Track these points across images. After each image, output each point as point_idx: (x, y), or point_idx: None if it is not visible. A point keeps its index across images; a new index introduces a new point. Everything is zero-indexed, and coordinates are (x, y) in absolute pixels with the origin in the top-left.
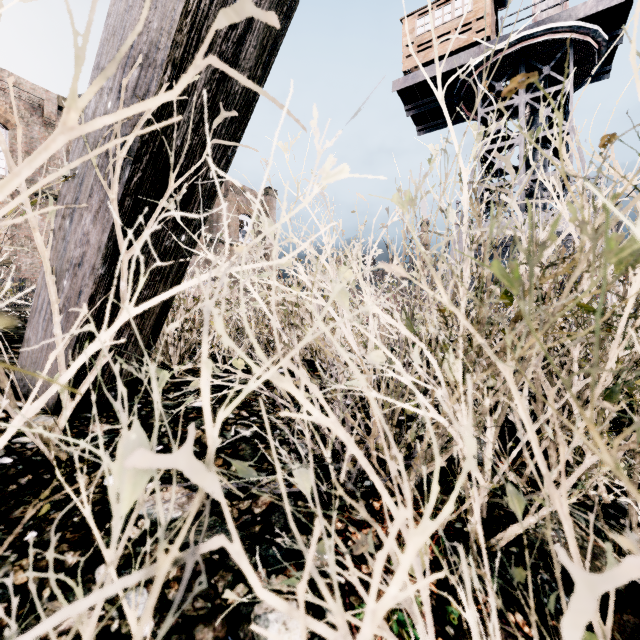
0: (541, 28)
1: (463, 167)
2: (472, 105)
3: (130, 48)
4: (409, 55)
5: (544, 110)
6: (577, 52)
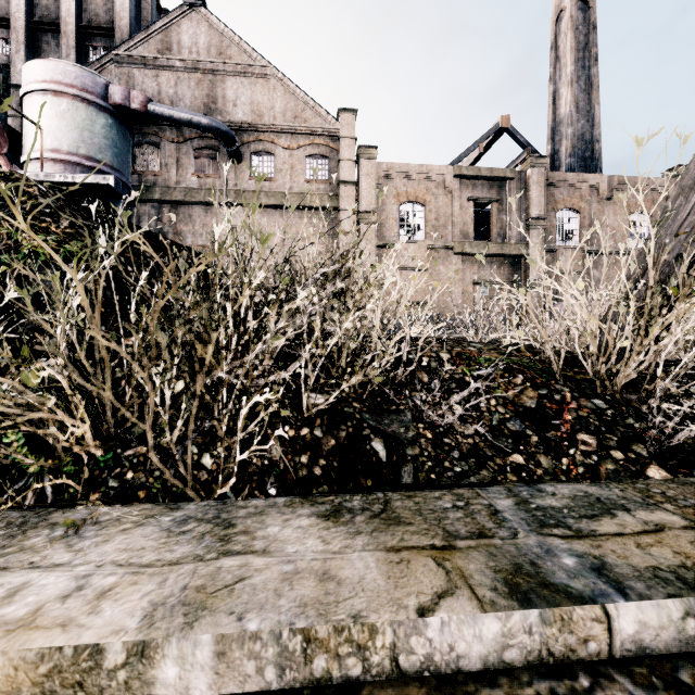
0: None
1: None
2: None
3: (683, 220)
4: None
5: None
6: None
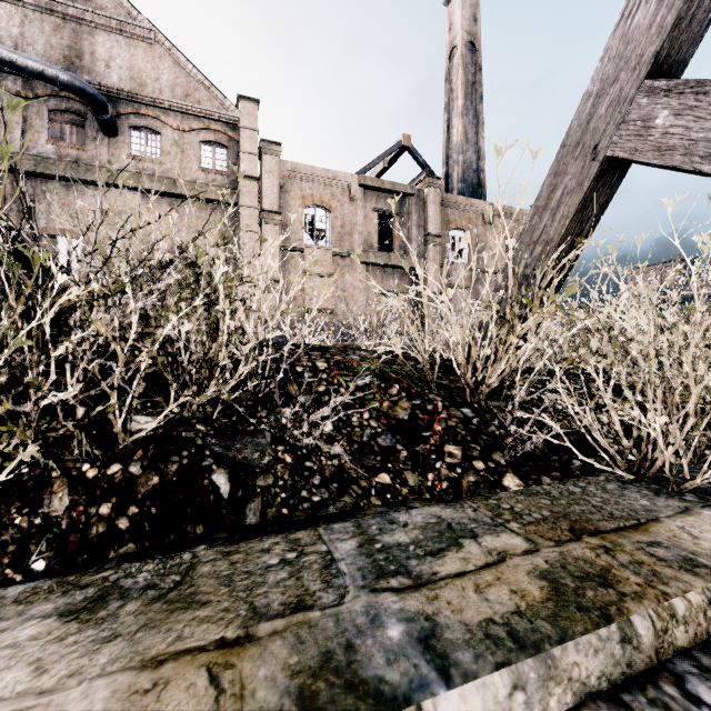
0: None
1: (691, 267)
2: None
3: (537, 238)
4: None
5: None
6: None
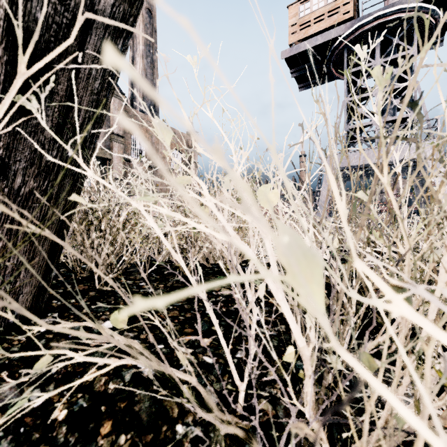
0: (392, 9)
1: None
2: (339, 68)
3: None
4: (293, 33)
5: (394, 70)
6: (419, 27)
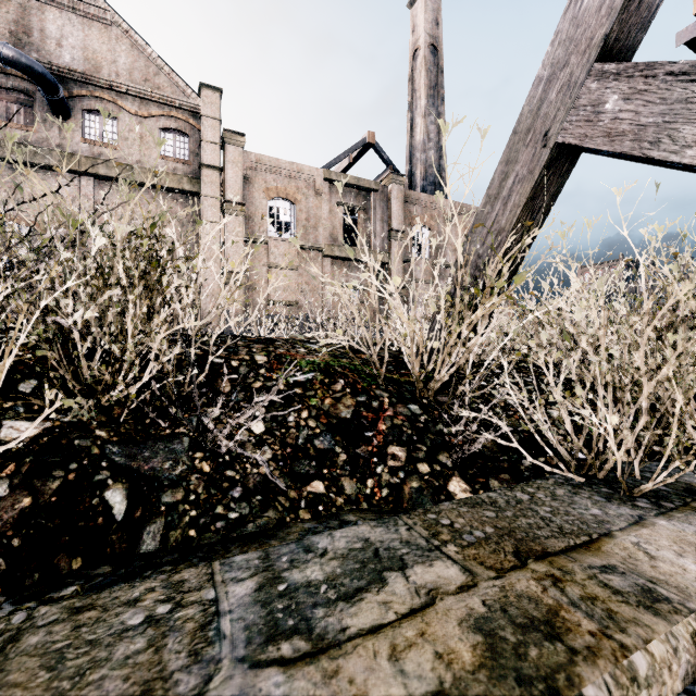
0: None
1: (639, 258)
2: None
3: (489, 228)
4: None
5: None
6: None
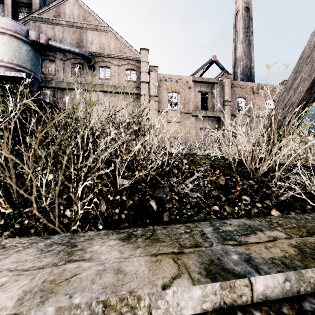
0: None
1: None
2: None
3: (286, 102)
4: None
5: None
6: None
